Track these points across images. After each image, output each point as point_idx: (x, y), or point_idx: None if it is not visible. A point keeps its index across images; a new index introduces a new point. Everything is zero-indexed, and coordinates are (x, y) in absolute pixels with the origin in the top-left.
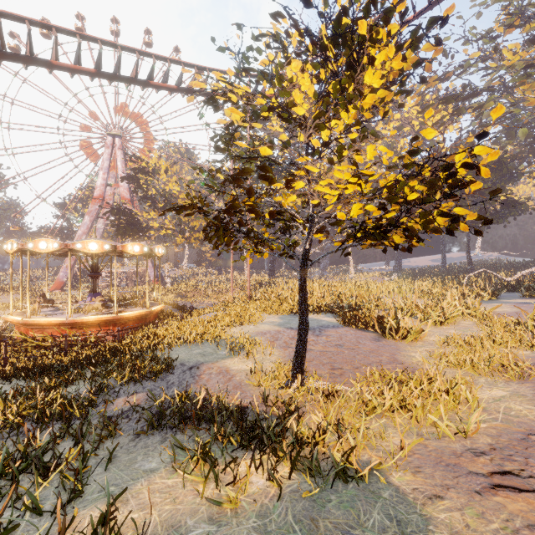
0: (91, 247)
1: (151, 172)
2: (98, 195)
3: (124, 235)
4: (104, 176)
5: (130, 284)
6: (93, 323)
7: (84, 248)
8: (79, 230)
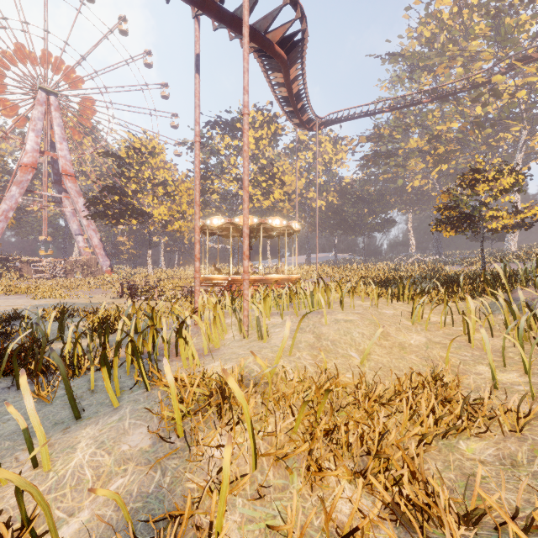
0: (296, 226)
1: (147, 154)
2: (30, 162)
3: (119, 217)
4: (38, 140)
5: (70, 276)
6: (292, 280)
7: (294, 226)
8: (4, 204)
